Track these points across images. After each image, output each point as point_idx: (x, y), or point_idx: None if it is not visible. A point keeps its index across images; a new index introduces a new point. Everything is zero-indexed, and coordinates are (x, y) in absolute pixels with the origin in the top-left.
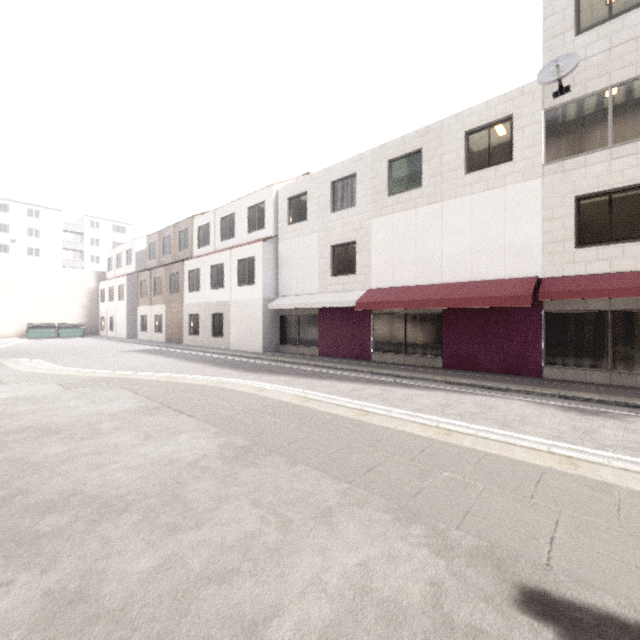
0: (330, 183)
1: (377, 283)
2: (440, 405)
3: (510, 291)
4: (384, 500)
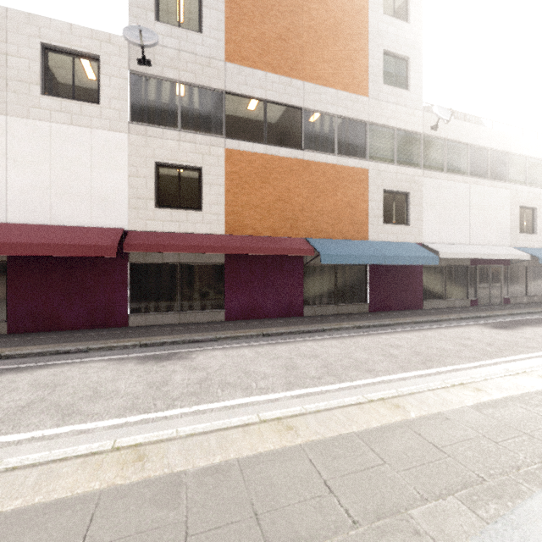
0: None
1: None
2: None
3: (96, 240)
4: None
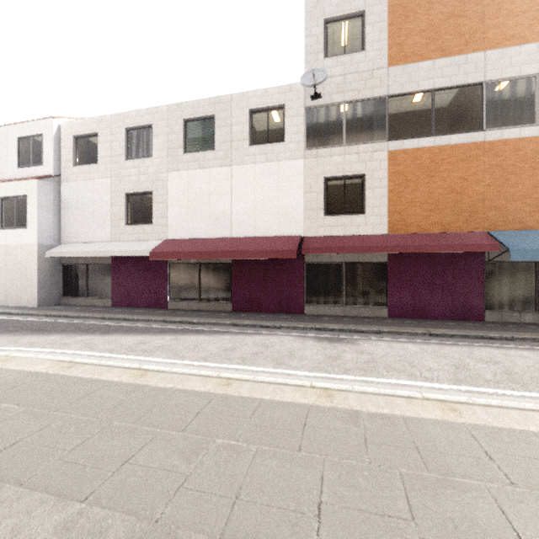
0: (124, 129)
1: (173, 234)
2: (225, 349)
3: (283, 246)
4: (130, 518)
